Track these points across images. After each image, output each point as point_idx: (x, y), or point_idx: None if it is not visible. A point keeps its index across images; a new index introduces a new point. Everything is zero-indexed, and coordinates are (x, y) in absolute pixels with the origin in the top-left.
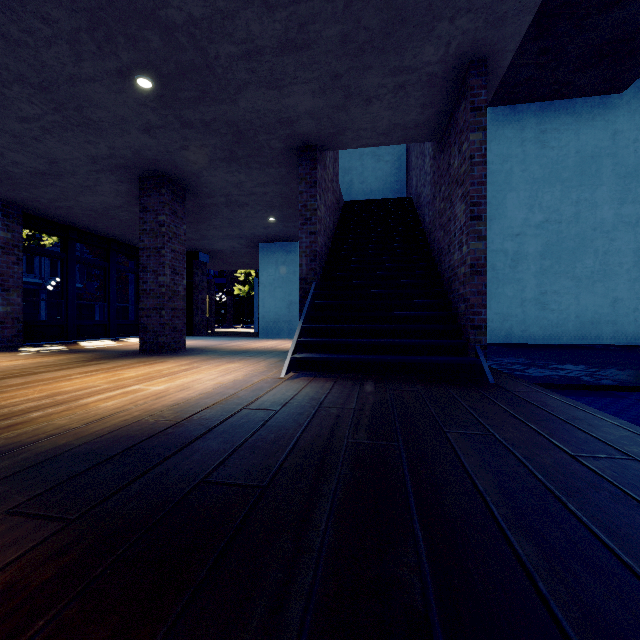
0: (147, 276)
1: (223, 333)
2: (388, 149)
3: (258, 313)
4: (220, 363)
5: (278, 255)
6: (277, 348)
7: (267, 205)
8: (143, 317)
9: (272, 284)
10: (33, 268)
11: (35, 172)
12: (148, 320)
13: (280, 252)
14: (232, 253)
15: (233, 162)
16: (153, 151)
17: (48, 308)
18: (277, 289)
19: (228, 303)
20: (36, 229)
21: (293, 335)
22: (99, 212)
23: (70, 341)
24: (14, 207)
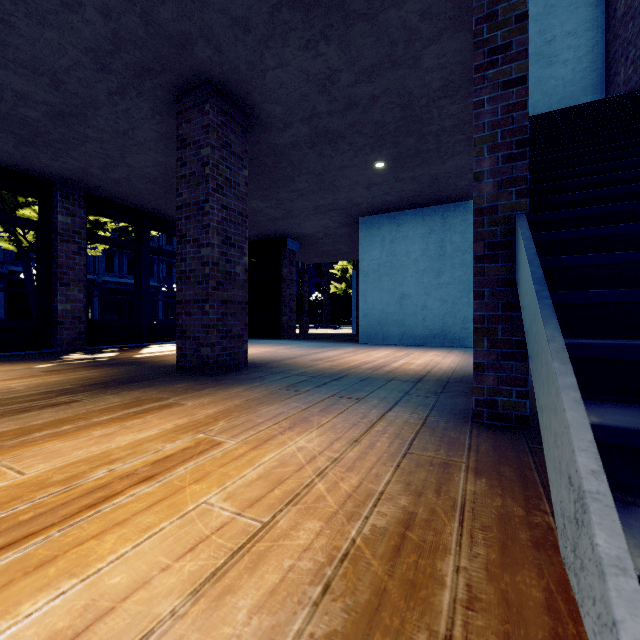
0: (186, 249)
1: (315, 335)
2: (567, 41)
3: (356, 312)
4: (274, 425)
5: (384, 231)
6: (393, 368)
7: (374, 133)
8: (181, 315)
9: (376, 271)
10: (153, 272)
11: (53, 113)
12: (187, 319)
13: (387, 226)
14: (325, 237)
15: (314, 4)
16: (170, 5)
17: (165, 309)
18: (383, 277)
19: (324, 302)
20: (104, 214)
21: (406, 341)
22: (160, 184)
23: (143, 344)
24: (75, 187)
